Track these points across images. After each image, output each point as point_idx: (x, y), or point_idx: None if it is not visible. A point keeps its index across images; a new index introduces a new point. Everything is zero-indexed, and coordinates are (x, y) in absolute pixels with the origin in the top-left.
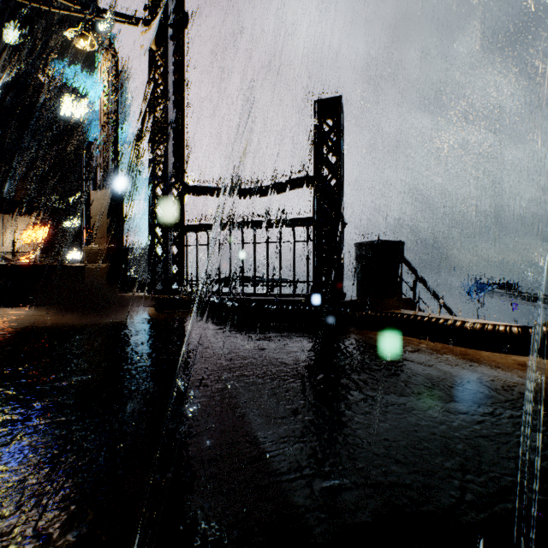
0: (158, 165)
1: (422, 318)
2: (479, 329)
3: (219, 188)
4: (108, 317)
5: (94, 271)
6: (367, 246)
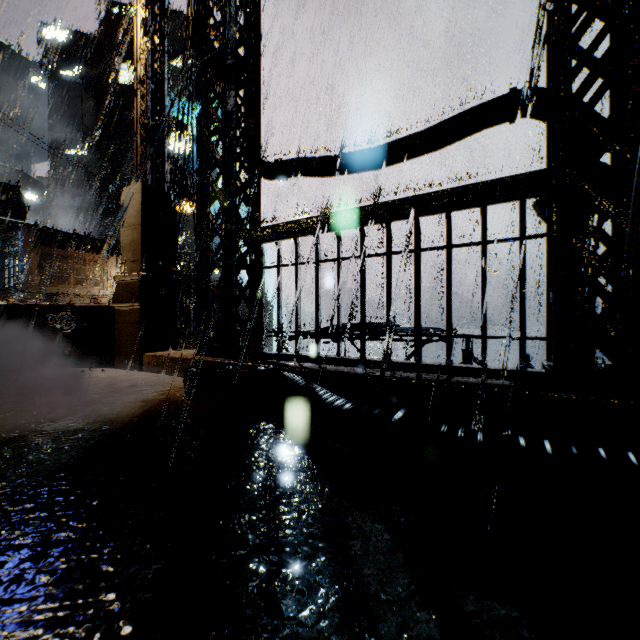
0: (216, 131)
1: None
2: None
3: (318, 157)
4: (83, 408)
5: (124, 315)
6: None
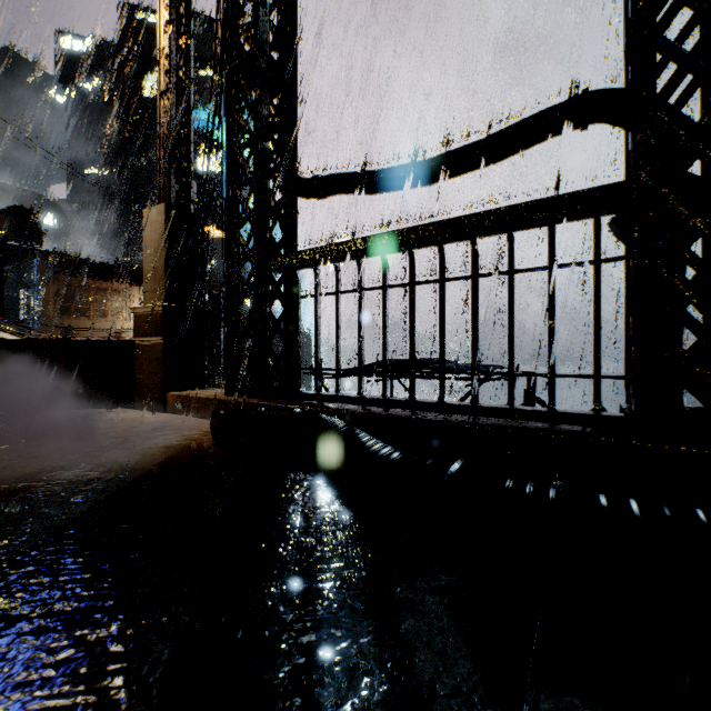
0: (247, 144)
1: None
2: None
3: (361, 172)
4: (99, 454)
5: (146, 351)
6: None
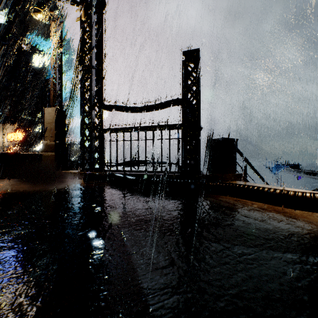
0: (86, 92)
1: (253, 187)
2: (292, 195)
3: (124, 106)
4: (53, 186)
5: (47, 157)
6: (215, 141)
